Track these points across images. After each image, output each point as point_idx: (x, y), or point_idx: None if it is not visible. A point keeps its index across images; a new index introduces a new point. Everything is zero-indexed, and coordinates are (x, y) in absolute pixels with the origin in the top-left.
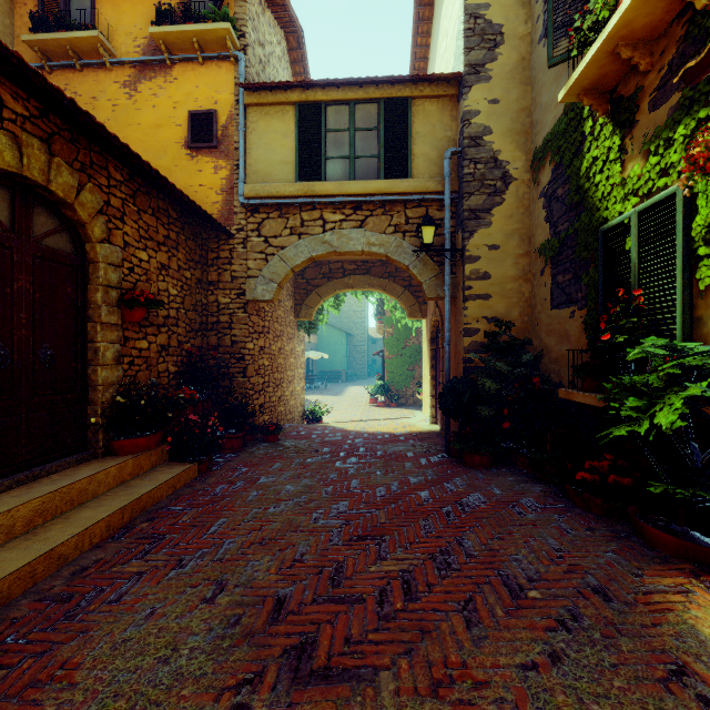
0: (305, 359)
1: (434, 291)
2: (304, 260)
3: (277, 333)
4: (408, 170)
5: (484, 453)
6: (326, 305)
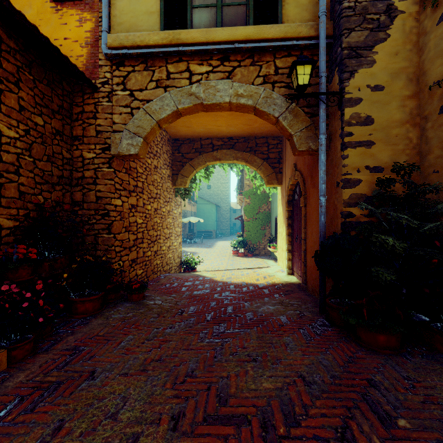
0: (187, 223)
1: (305, 143)
2: (170, 112)
3: (153, 195)
4: (278, 15)
5: (392, 332)
6: (198, 175)
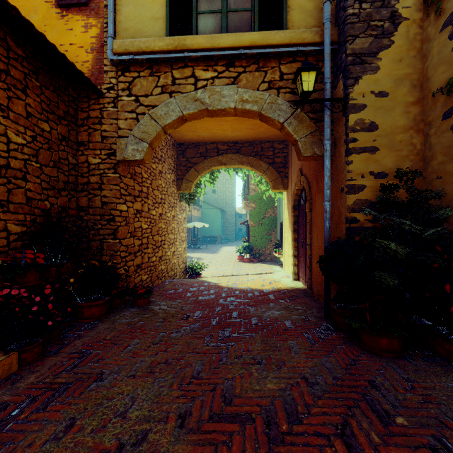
0: (192, 228)
1: (310, 148)
2: (175, 118)
3: (158, 200)
4: (283, 21)
5: (394, 335)
6: (203, 180)
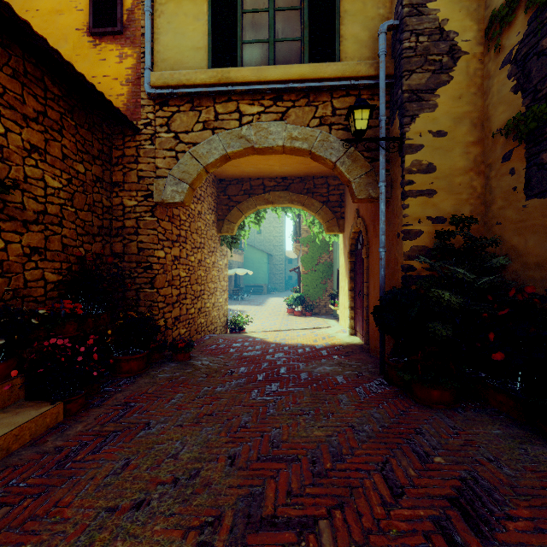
0: (233, 275)
1: (364, 190)
2: (218, 157)
3: (197, 244)
4: (336, 52)
5: (445, 386)
6: (247, 221)
